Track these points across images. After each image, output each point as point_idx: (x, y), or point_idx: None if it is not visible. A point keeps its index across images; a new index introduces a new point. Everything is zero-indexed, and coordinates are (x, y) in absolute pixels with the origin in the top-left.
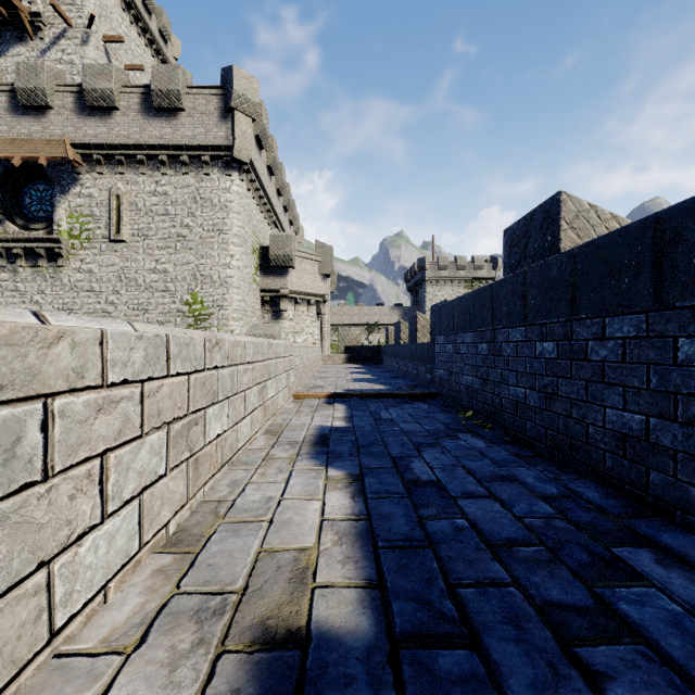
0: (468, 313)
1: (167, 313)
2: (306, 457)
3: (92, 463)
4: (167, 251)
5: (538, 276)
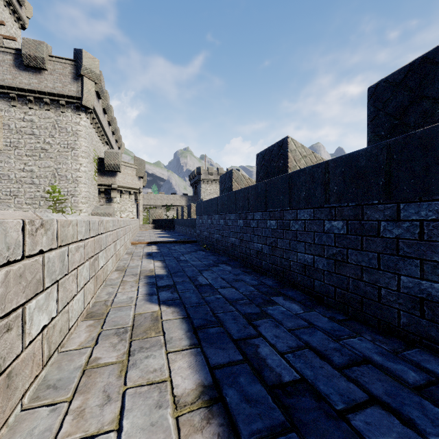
0: (205, 208)
1: (33, 198)
2: (145, 258)
3: (109, 246)
4: (33, 158)
5: (220, 199)
